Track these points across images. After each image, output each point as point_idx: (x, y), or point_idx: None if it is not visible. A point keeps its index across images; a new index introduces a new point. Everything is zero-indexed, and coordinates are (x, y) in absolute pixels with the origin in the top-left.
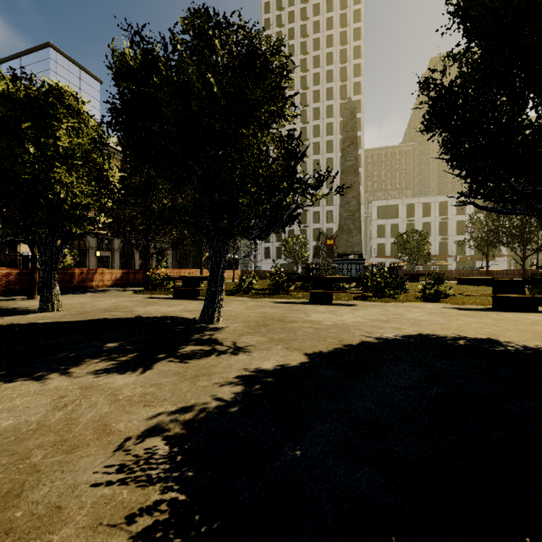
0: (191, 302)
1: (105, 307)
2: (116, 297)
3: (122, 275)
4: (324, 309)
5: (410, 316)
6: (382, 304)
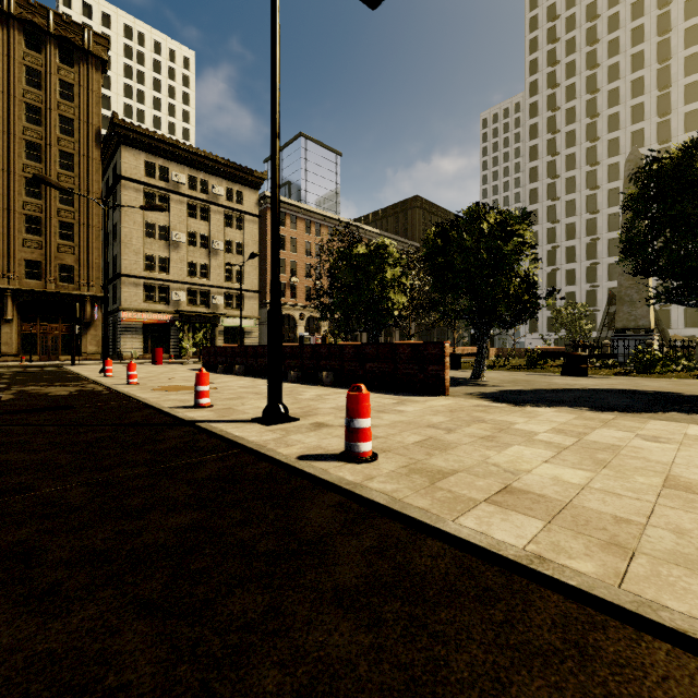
0: (457, 372)
1: None
2: None
3: None
4: (570, 378)
5: (645, 384)
6: (638, 378)
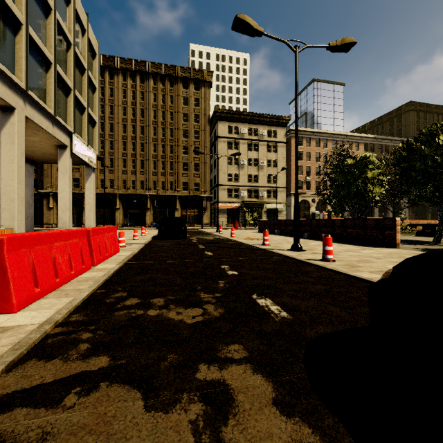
0: (429, 238)
1: None
2: None
3: None
4: None
5: None
6: None
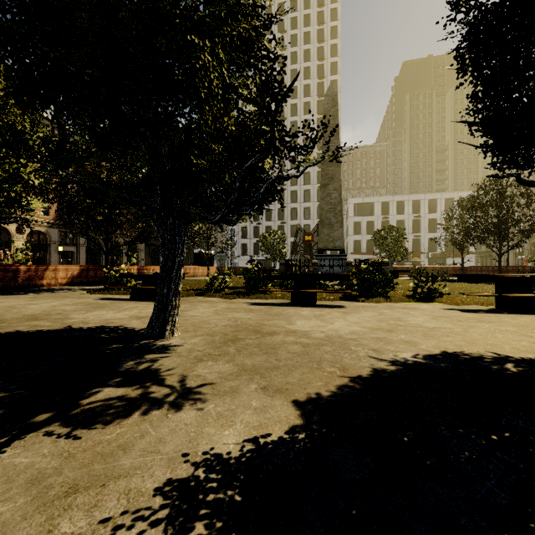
0: (150, 305)
1: (33, 313)
2: (61, 298)
3: (80, 272)
4: (309, 313)
5: (414, 322)
6: (373, 305)
